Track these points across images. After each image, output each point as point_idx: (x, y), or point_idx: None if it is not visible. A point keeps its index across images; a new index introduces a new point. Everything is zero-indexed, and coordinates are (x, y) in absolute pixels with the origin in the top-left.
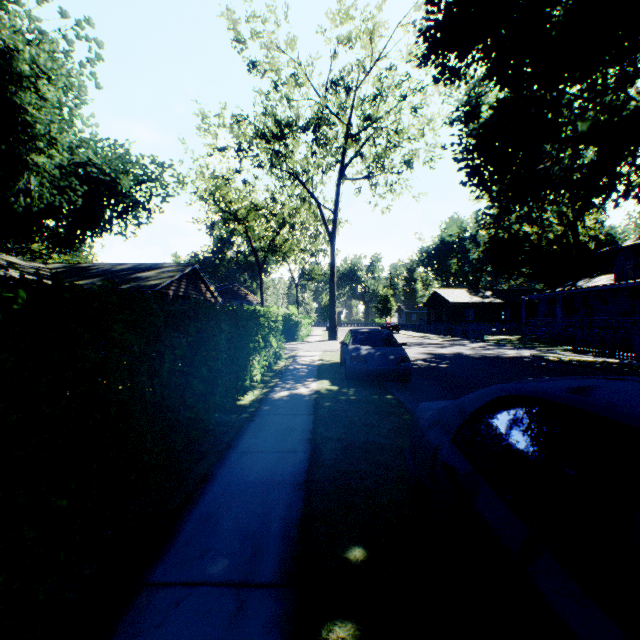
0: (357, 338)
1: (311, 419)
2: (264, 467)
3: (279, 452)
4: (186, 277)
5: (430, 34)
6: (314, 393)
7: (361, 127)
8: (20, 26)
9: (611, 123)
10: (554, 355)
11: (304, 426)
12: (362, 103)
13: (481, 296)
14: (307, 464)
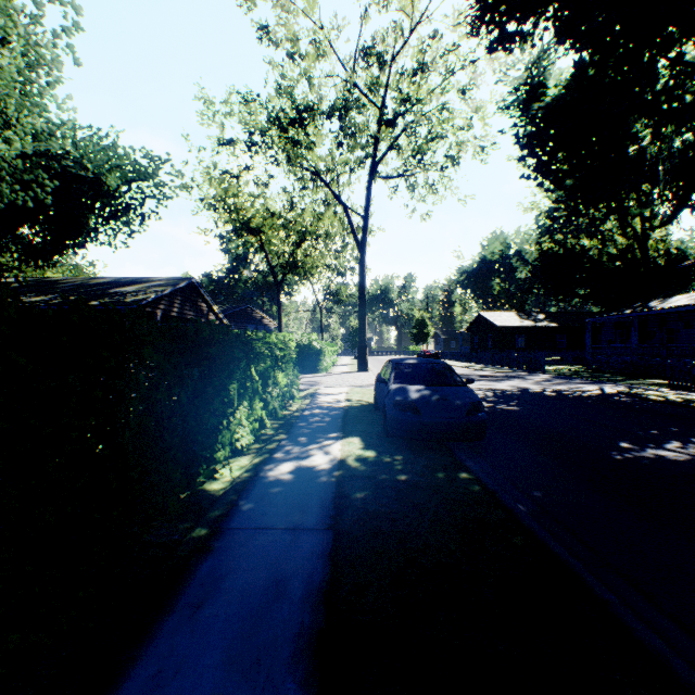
0: (401, 373)
1: (328, 545)
2: None
3: None
4: (181, 294)
5: None
6: (337, 466)
7: (397, 112)
8: None
9: None
10: (652, 392)
11: (311, 573)
12: (399, 79)
13: (533, 320)
14: None
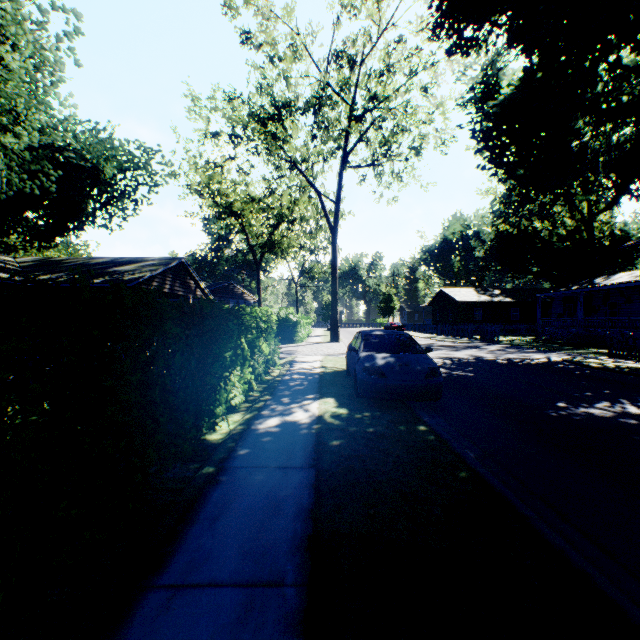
0: (369, 343)
1: (311, 479)
2: None
3: (247, 585)
4: (172, 272)
5: None
6: (315, 421)
7: (366, 108)
8: None
9: None
10: (592, 360)
11: (300, 498)
12: (368, 79)
13: (490, 295)
14: (303, 639)
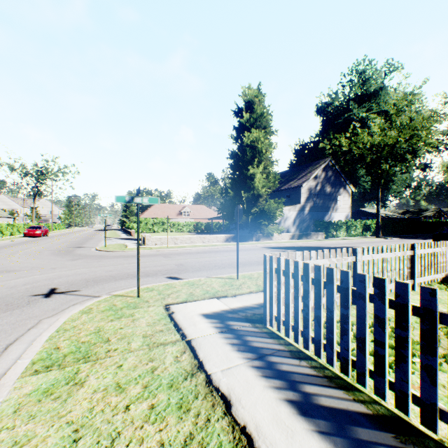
0: None
1: None
2: None
3: None
4: (436, 212)
5: None
6: None
7: None
8: None
9: None
10: None
11: None
12: None
13: None
14: None
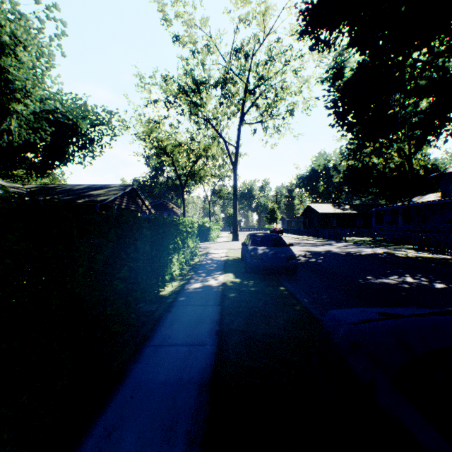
0: (255, 240)
1: (218, 310)
2: (174, 363)
3: (189, 345)
4: (127, 194)
5: (308, 13)
6: (221, 285)
7: (256, 84)
8: (4, 8)
9: (444, 78)
10: (401, 252)
11: (212, 317)
12: (257, 66)
13: (342, 209)
14: (214, 359)
